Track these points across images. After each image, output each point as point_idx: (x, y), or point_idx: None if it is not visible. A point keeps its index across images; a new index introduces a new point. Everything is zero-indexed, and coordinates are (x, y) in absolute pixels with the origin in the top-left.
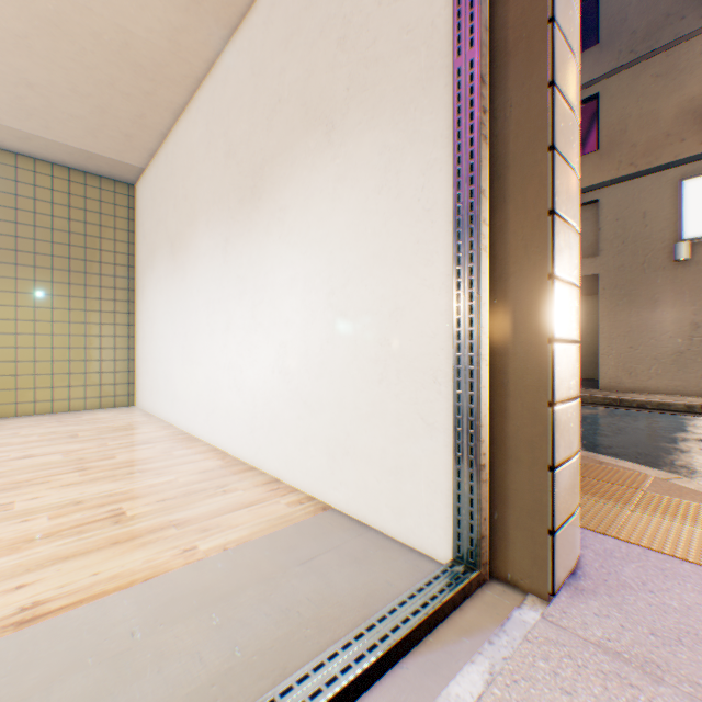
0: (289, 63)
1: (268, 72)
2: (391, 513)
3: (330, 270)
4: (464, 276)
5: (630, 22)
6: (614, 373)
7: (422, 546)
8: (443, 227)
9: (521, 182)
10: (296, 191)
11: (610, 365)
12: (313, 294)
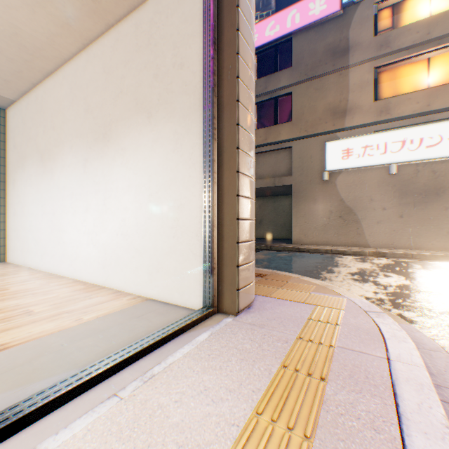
0: (127, 74)
1: (114, 74)
2: (179, 295)
3: (150, 184)
4: (208, 193)
5: (305, 60)
6: (299, 235)
7: (192, 306)
8: (200, 172)
9: (228, 159)
10: (132, 141)
11: (297, 231)
12: (141, 195)
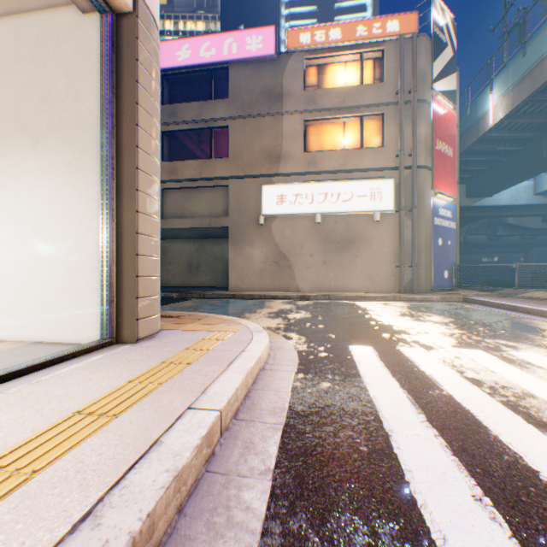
0: (2, 84)
1: None
2: (74, 333)
3: (37, 215)
4: (106, 230)
5: (243, 95)
6: (236, 282)
7: (90, 341)
8: (99, 208)
9: (129, 198)
10: (10, 164)
11: (235, 277)
12: (23, 227)
